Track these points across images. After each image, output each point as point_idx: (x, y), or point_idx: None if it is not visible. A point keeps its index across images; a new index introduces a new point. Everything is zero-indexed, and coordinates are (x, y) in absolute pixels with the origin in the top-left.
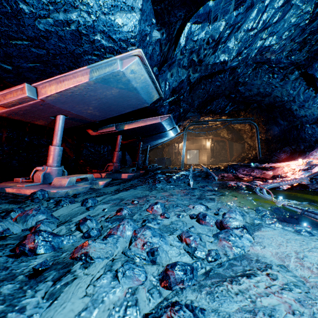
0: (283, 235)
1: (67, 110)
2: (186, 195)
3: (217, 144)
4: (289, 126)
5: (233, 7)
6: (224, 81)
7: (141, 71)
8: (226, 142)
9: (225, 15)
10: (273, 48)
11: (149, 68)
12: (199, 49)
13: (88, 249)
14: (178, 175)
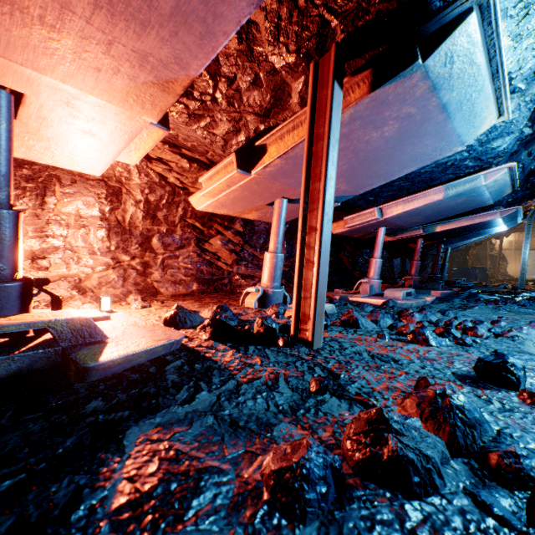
0: None
1: (395, 223)
2: None
3: None
4: None
5: None
6: None
7: (504, 177)
8: None
9: None
10: None
11: (515, 172)
12: None
13: (514, 333)
14: (526, 297)
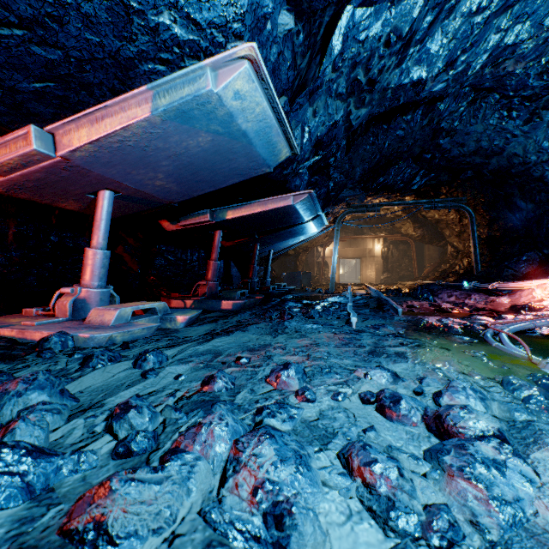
0: None
1: (117, 180)
2: (345, 345)
3: (395, 248)
4: (539, 212)
5: None
6: (412, 128)
7: (256, 96)
8: (412, 245)
9: None
10: (522, 48)
11: (271, 89)
12: (370, 58)
13: (107, 507)
14: (326, 303)
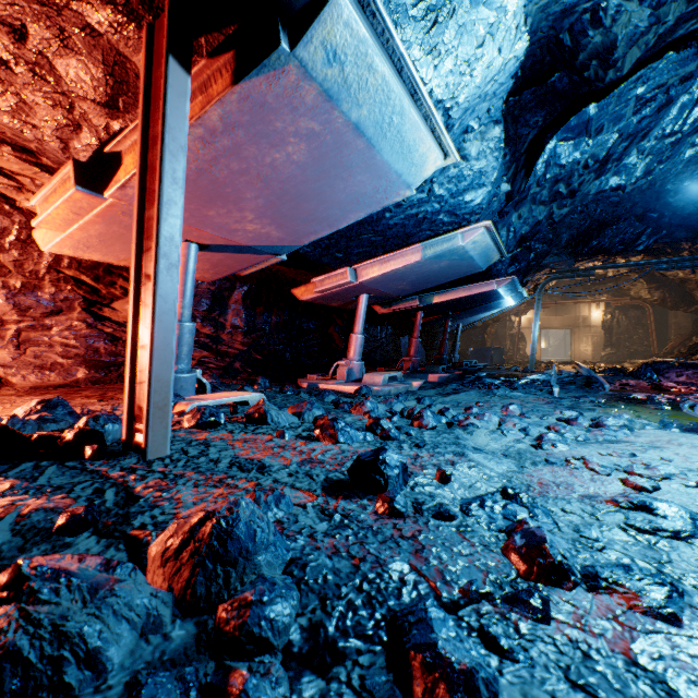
0: (669, 433)
1: (376, 289)
2: (547, 404)
3: (622, 315)
4: None
5: (632, 111)
6: (629, 194)
7: (484, 239)
8: (648, 310)
9: (617, 124)
10: None
11: (494, 234)
12: (570, 177)
13: (471, 421)
14: (526, 380)
